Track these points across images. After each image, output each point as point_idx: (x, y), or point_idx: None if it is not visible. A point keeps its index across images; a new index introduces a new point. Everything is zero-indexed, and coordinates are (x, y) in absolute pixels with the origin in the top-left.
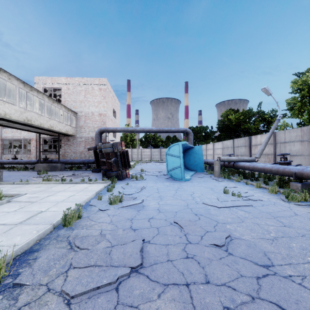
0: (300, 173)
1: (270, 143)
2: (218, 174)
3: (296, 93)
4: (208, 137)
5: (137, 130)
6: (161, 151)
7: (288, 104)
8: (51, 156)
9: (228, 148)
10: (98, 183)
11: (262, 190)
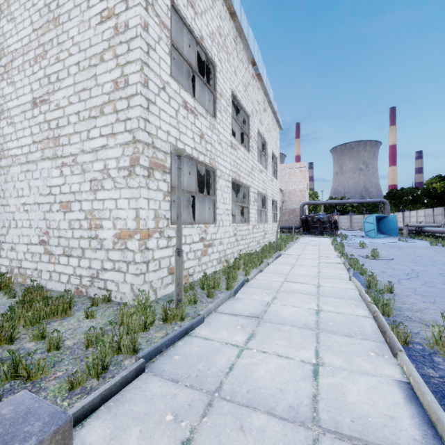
0: None
1: None
2: (405, 236)
3: None
4: (417, 201)
5: (334, 203)
6: (351, 218)
7: None
8: None
9: (429, 216)
10: (321, 237)
11: (427, 241)
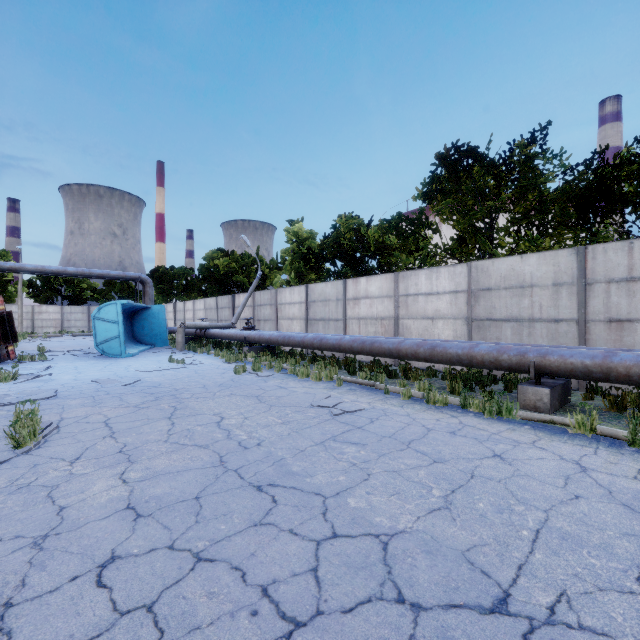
0: (248, 337)
1: (250, 305)
2: (181, 346)
3: (292, 243)
4: (192, 289)
5: (27, 269)
6: (90, 312)
7: (281, 257)
8: None
9: (212, 310)
10: None
11: (218, 357)
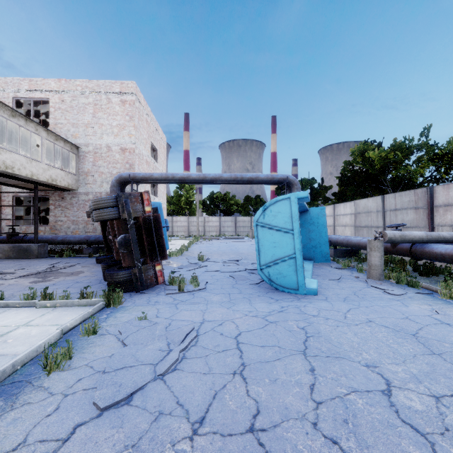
0: None
1: None
2: (379, 273)
3: None
4: (315, 197)
5: (192, 178)
6: (236, 221)
7: None
8: (29, 229)
9: (370, 214)
10: (68, 305)
11: None
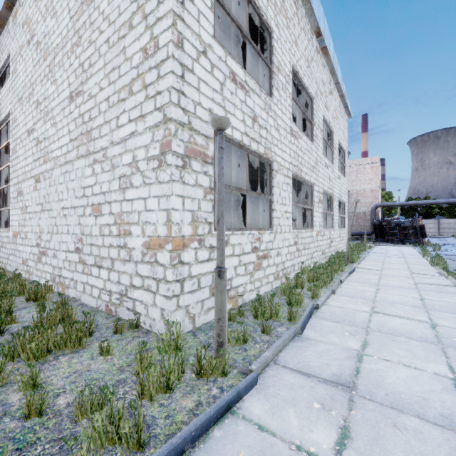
0: None
1: None
2: None
3: None
4: None
5: (418, 204)
6: (439, 223)
7: None
8: None
9: None
10: (402, 246)
11: None
